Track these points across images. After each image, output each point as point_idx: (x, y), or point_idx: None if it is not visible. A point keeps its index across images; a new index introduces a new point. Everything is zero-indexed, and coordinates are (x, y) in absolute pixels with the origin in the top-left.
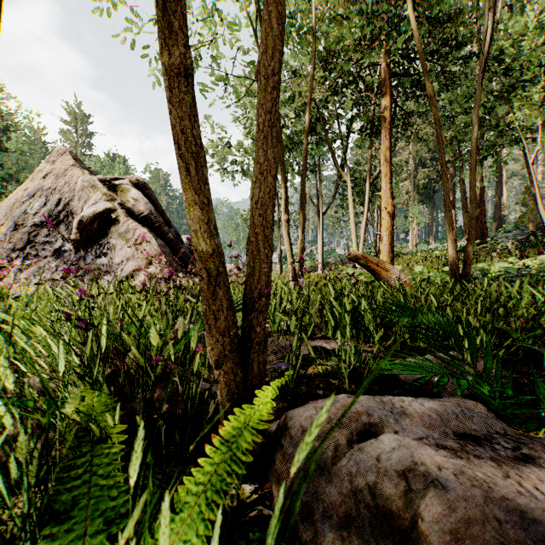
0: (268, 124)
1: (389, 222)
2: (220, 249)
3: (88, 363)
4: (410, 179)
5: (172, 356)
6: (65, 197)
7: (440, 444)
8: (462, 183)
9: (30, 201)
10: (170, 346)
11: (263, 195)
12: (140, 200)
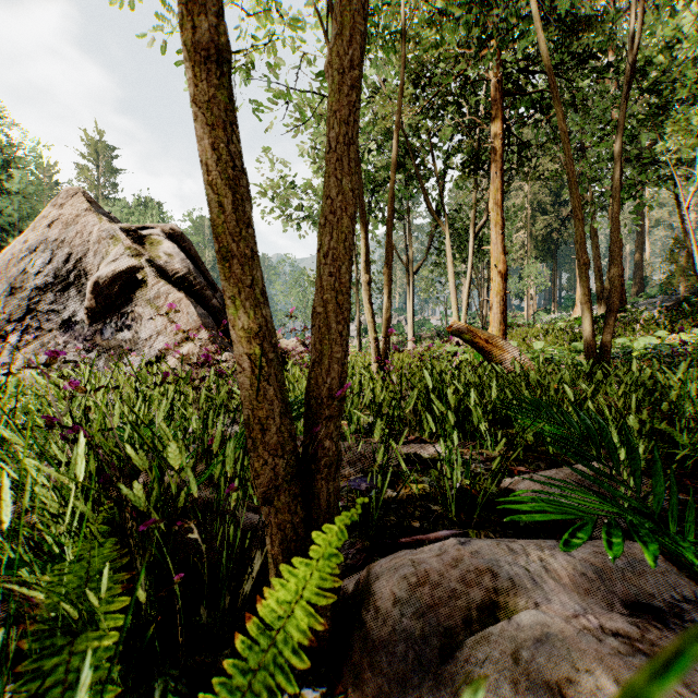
0: (342, 139)
1: (501, 285)
2: (269, 324)
3: (83, 487)
4: (526, 229)
5: (195, 489)
6: (76, 252)
7: (608, 628)
8: (594, 234)
9: (30, 257)
10: (191, 474)
11: (335, 244)
12: (174, 256)
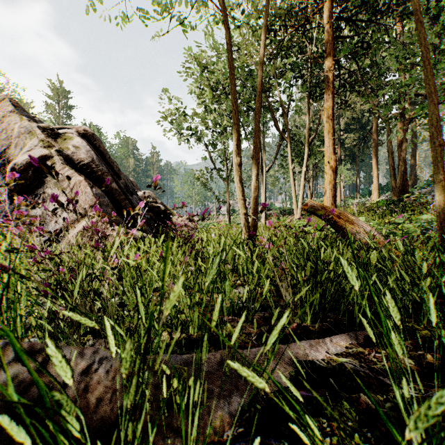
0: None
1: (332, 176)
2: None
3: None
4: (338, 144)
5: None
6: (2, 145)
7: None
8: (390, 144)
9: None
10: None
11: None
12: (81, 148)
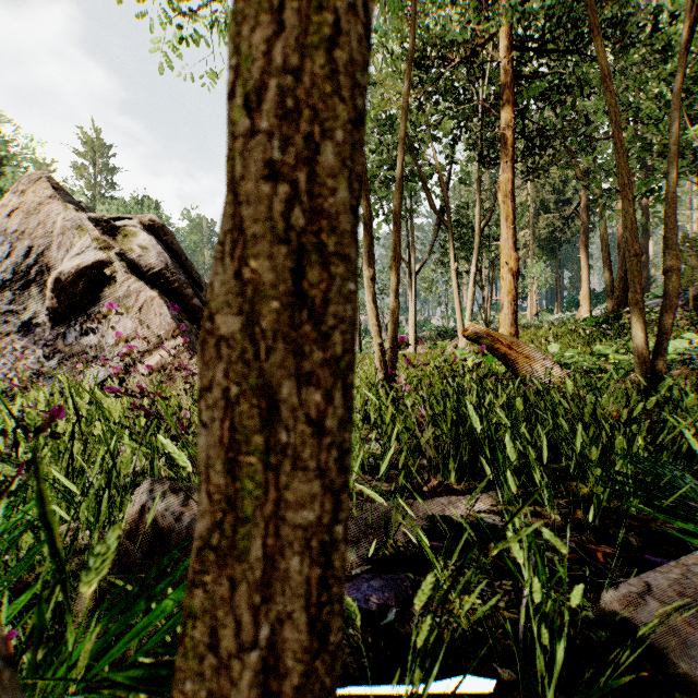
0: None
1: (512, 283)
2: None
3: None
4: (529, 228)
5: None
6: (38, 245)
7: None
8: (604, 231)
9: None
10: None
11: (294, 55)
12: (150, 249)
